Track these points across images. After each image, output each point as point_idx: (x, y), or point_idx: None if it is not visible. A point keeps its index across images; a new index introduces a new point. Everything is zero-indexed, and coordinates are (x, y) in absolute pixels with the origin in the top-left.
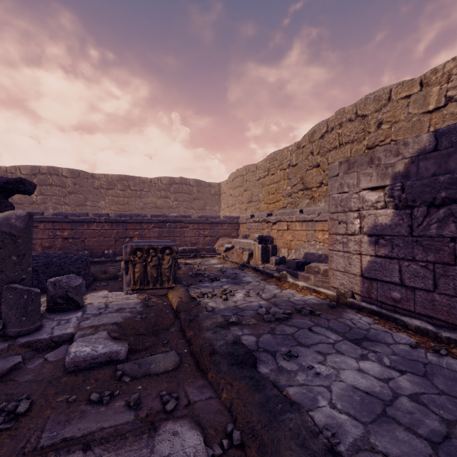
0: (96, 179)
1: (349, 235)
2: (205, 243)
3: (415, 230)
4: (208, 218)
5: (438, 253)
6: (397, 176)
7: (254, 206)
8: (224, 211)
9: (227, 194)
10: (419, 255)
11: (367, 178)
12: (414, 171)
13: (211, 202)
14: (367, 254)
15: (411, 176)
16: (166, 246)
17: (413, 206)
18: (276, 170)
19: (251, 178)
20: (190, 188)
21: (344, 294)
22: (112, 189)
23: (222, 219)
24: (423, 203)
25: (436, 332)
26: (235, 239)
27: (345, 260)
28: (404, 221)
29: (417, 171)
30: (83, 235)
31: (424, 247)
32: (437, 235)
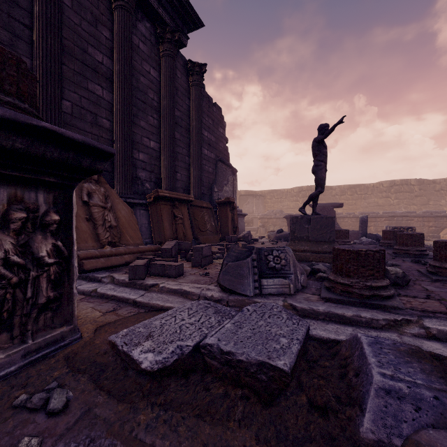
0: (333, 190)
1: None
2: (429, 232)
3: None
4: (432, 213)
5: None
6: None
7: None
8: None
9: None
10: None
11: None
12: None
13: (435, 197)
14: None
15: None
16: (409, 227)
17: None
18: None
19: None
20: (411, 187)
21: None
22: (343, 195)
23: None
24: None
25: None
26: None
27: None
28: None
29: None
30: (340, 225)
31: None
32: None
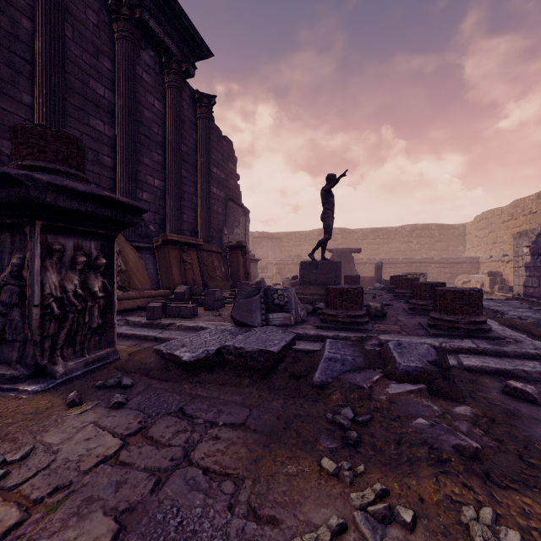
0: (355, 233)
1: (519, 268)
2: (445, 279)
3: (534, 265)
4: (448, 259)
5: (539, 273)
6: (532, 242)
7: (498, 246)
8: (469, 251)
9: (472, 235)
10: (536, 274)
11: (525, 241)
12: (536, 241)
13: (454, 243)
14: (524, 276)
15: (536, 243)
16: (421, 273)
17: (535, 255)
18: (519, 215)
19: (496, 222)
20: (431, 232)
21: (514, 294)
22: (366, 239)
23: (461, 260)
24: (537, 254)
25: (534, 300)
26: (472, 275)
27: (518, 280)
28: (532, 261)
29: (537, 241)
30: (360, 271)
31: (537, 271)
32: (539, 266)
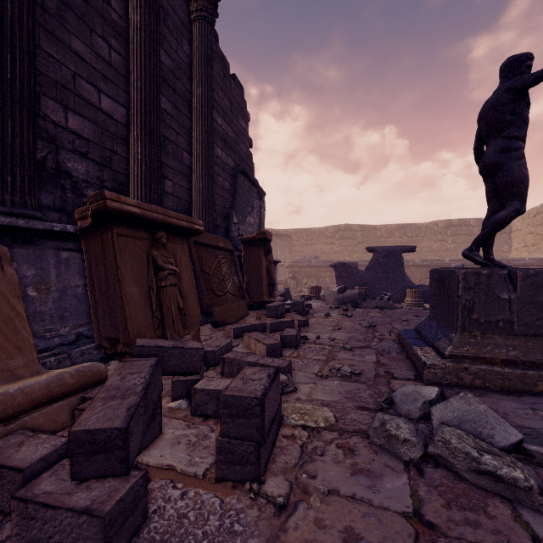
0: (378, 230)
1: None
2: None
3: None
4: (510, 260)
5: None
6: None
7: None
8: (518, 251)
9: (523, 232)
10: None
11: None
12: None
13: (498, 242)
14: None
15: None
16: None
17: None
18: None
19: None
20: (470, 229)
21: None
22: (390, 237)
23: (527, 261)
24: None
25: None
26: None
27: None
28: None
29: None
30: None
31: None
32: None
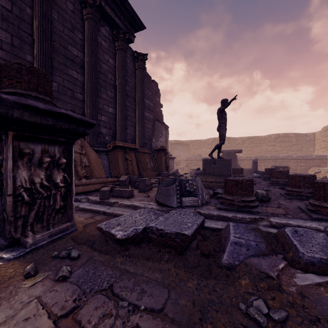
0: (237, 140)
1: None
2: (301, 170)
3: None
4: (303, 156)
5: None
6: None
7: None
8: (318, 151)
9: (320, 140)
10: None
11: None
12: None
13: (307, 146)
14: None
15: None
16: (285, 166)
17: None
18: None
19: None
20: (290, 138)
21: None
22: (244, 144)
23: (313, 157)
24: None
25: None
26: (321, 167)
27: None
28: None
29: None
30: (241, 165)
31: None
32: None
